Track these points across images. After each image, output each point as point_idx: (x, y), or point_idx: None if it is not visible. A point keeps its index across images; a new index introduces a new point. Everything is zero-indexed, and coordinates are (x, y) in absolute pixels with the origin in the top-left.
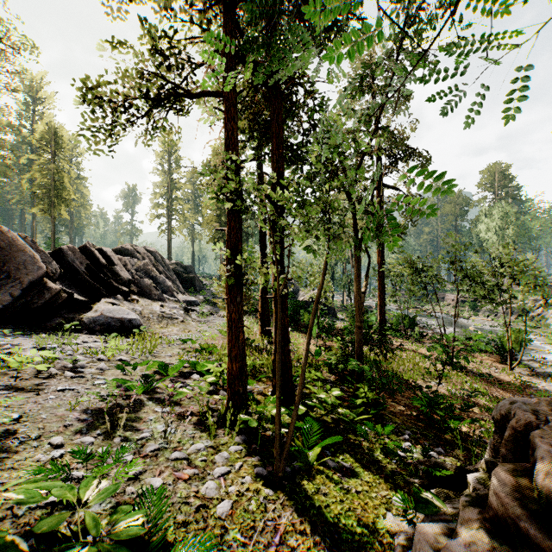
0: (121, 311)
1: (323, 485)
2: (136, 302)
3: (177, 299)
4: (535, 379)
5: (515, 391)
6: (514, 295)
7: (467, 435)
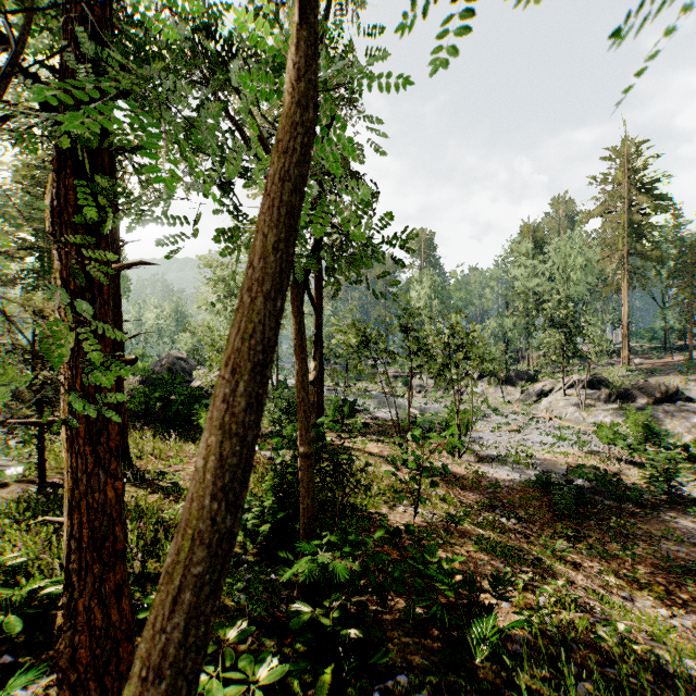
0: None
1: None
2: None
3: None
4: (483, 465)
5: (473, 487)
6: (467, 371)
7: (500, 634)
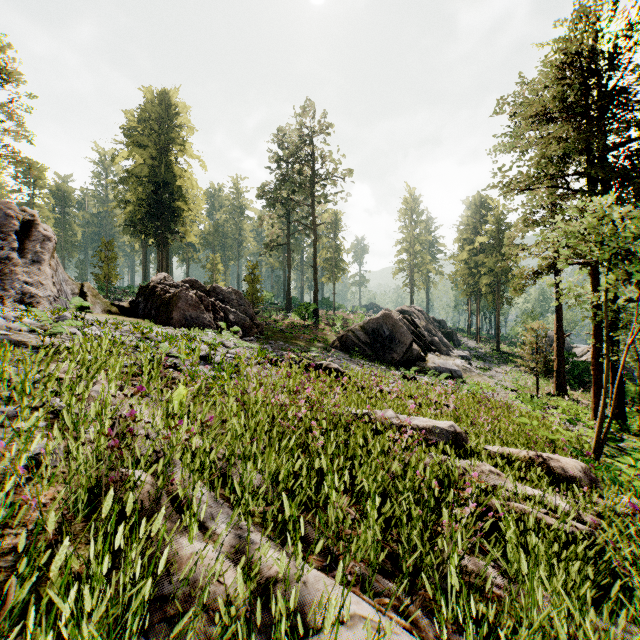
0: (447, 364)
1: None
2: (440, 356)
3: (455, 354)
4: None
5: None
6: None
7: None
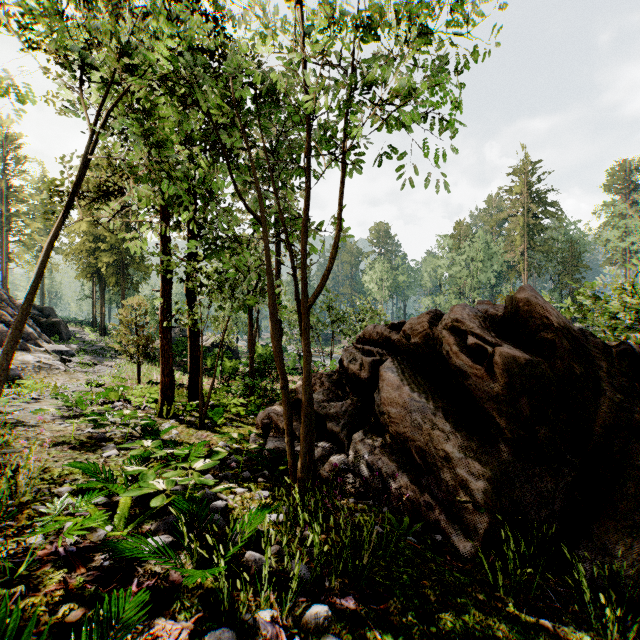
0: None
1: (225, 428)
2: None
3: (45, 349)
4: None
5: None
6: None
7: None
